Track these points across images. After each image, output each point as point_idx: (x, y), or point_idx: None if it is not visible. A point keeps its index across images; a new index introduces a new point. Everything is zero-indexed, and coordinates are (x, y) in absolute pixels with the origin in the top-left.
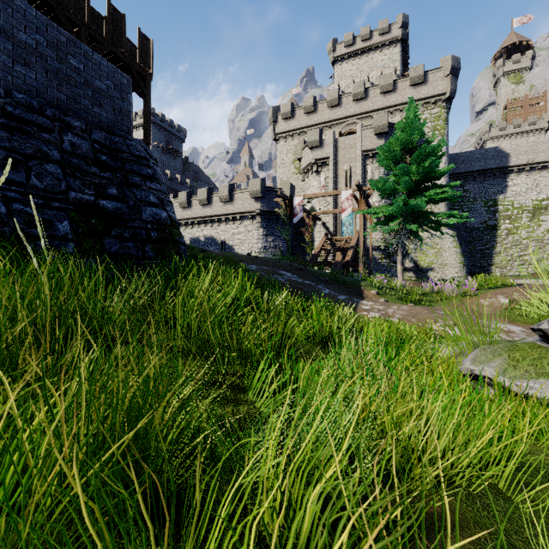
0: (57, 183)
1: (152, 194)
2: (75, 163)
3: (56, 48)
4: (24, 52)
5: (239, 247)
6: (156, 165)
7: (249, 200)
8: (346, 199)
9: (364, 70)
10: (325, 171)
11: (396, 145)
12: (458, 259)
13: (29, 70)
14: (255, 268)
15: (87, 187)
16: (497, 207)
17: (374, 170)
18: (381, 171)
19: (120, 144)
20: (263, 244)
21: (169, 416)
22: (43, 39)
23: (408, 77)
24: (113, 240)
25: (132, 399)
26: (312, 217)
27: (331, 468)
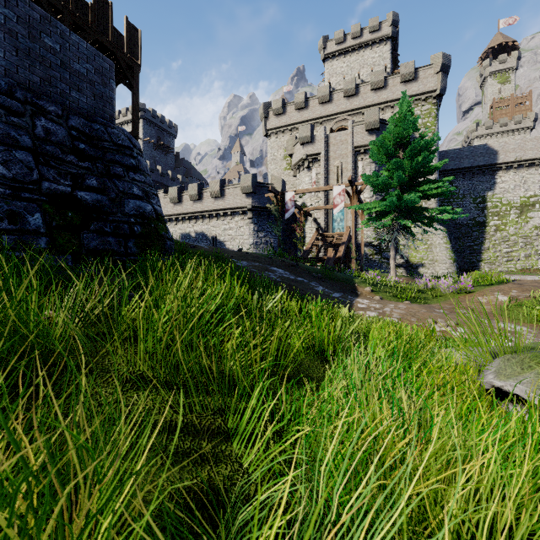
0: (28, 171)
1: (135, 186)
2: (50, 150)
3: (28, 25)
4: None
5: (230, 243)
6: (141, 155)
7: (240, 195)
8: (339, 194)
9: (355, 68)
10: (316, 167)
11: (389, 140)
12: (448, 255)
13: None
14: (245, 264)
15: (62, 177)
16: (485, 203)
17: (365, 166)
18: (372, 168)
19: (101, 132)
20: (254, 239)
21: None
22: (13, 15)
23: (399, 74)
24: (92, 235)
25: None
26: (304, 213)
27: None
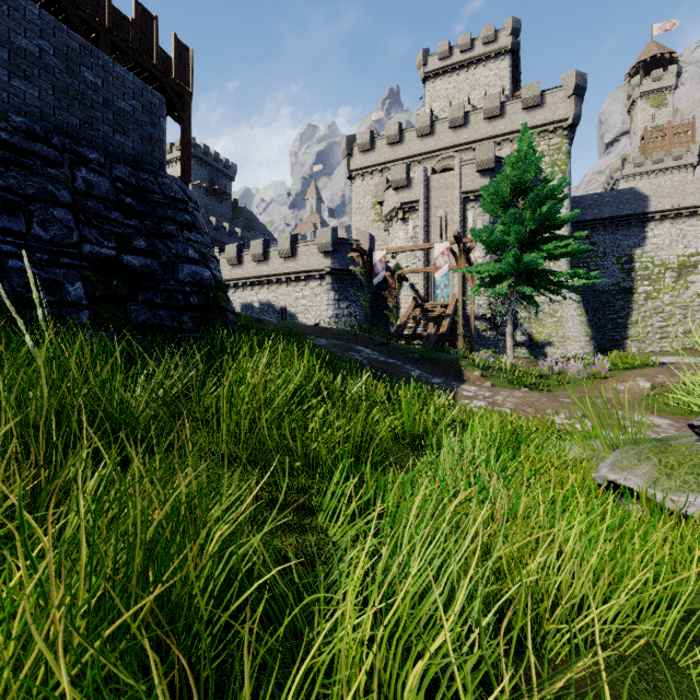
0: (68, 232)
1: (191, 247)
2: (91, 207)
3: (66, 57)
4: (24, 62)
5: (304, 315)
6: (197, 209)
7: (316, 255)
8: (442, 254)
9: (464, 90)
10: (414, 218)
11: (505, 185)
12: (584, 331)
13: (31, 86)
14: (324, 342)
15: (106, 238)
16: (632, 264)
17: (476, 217)
18: (485, 219)
19: (150, 183)
20: (335, 311)
21: (208, 560)
22: (49, 46)
23: (520, 98)
24: (141, 307)
25: (154, 540)
26: (397, 277)
27: (438, 639)
